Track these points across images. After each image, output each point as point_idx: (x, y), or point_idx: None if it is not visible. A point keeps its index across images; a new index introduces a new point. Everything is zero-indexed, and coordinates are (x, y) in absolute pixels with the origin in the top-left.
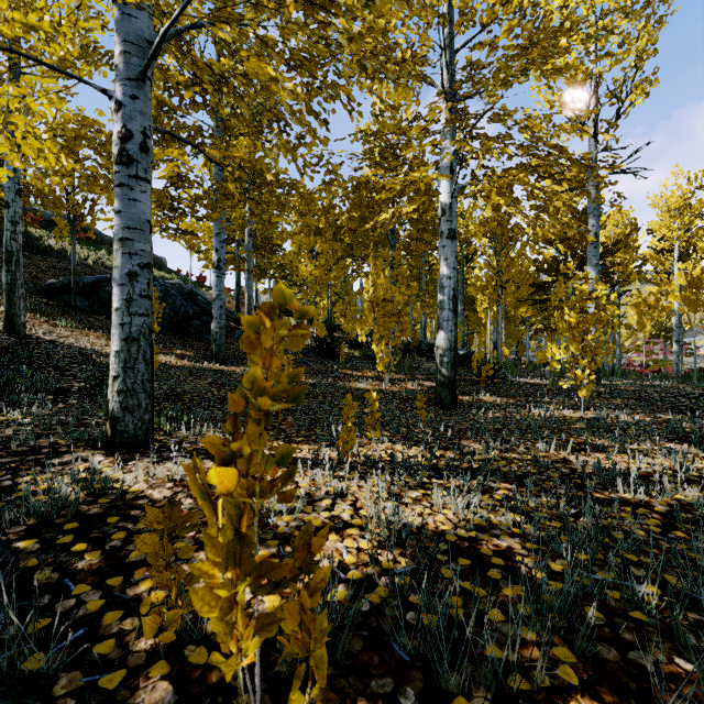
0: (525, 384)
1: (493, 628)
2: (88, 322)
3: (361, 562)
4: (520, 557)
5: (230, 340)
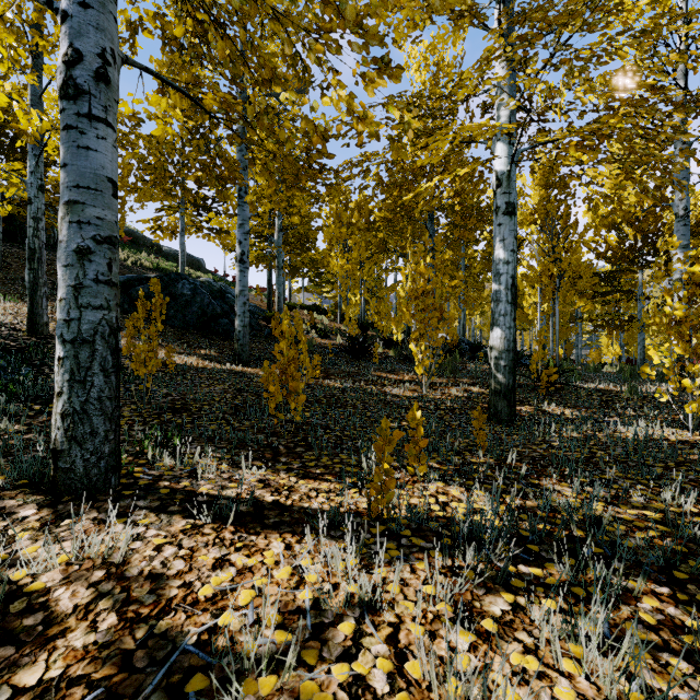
0: (594, 391)
1: None
2: None
3: None
4: None
5: (258, 339)
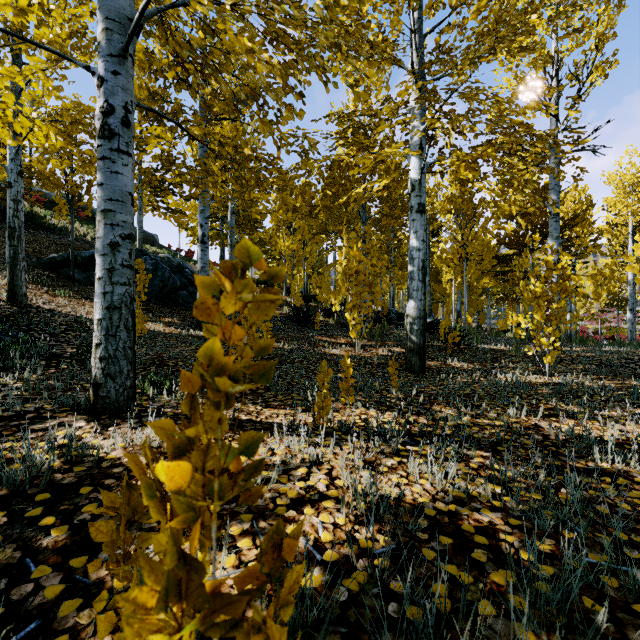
0: (489, 350)
1: (486, 628)
2: (85, 293)
3: (337, 540)
4: (504, 534)
5: None
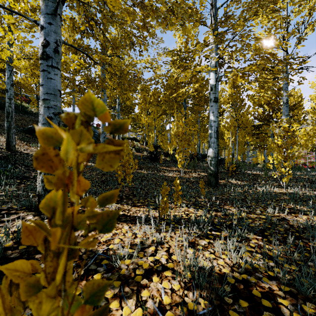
0: (251, 174)
1: None
2: None
3: (174, 303)
4: (281, 299)
5: None
